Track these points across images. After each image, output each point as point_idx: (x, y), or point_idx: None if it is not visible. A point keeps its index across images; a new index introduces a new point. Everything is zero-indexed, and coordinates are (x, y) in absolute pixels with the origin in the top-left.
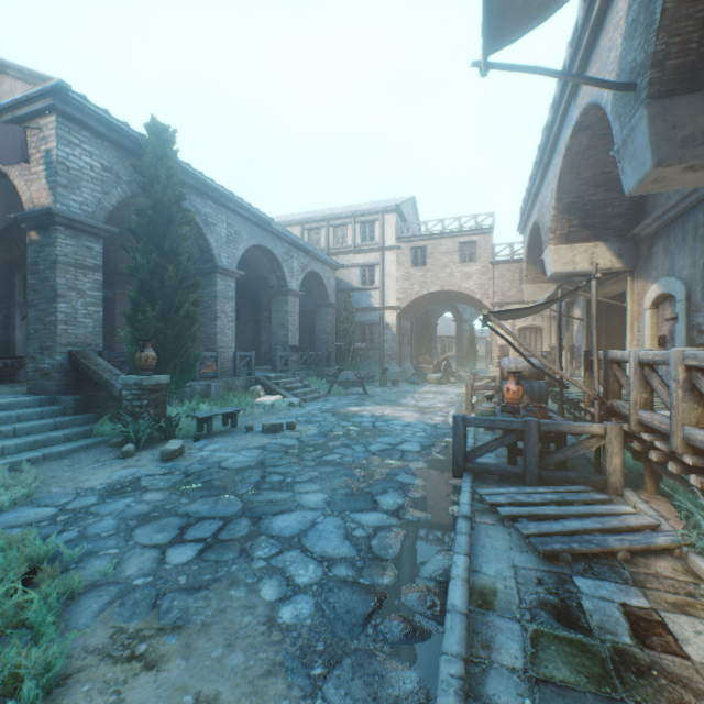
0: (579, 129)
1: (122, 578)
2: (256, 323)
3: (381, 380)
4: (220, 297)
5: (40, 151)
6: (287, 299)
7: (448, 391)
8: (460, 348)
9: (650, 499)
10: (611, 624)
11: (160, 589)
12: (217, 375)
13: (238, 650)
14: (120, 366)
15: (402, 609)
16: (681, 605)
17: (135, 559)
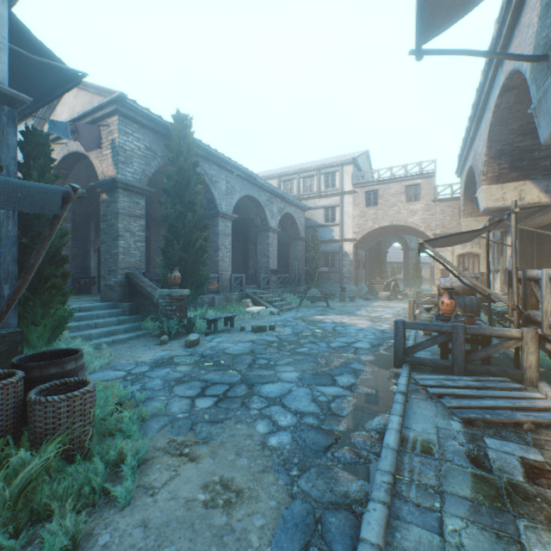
0: (505, 90)
1: (170, 413)
2: (245, 253)
3: (340, 296)
4: (221, 234)
5: (108, 140)
6: (268, 235)
7: (395, 305)
8: (407, 271)
9: None
10: (509, 468)
11: (193, 420)
12: (219, 291)
13: (243, 457)
14: (156, 283)
15: (351, 445)
16: None
17: (176, 403)
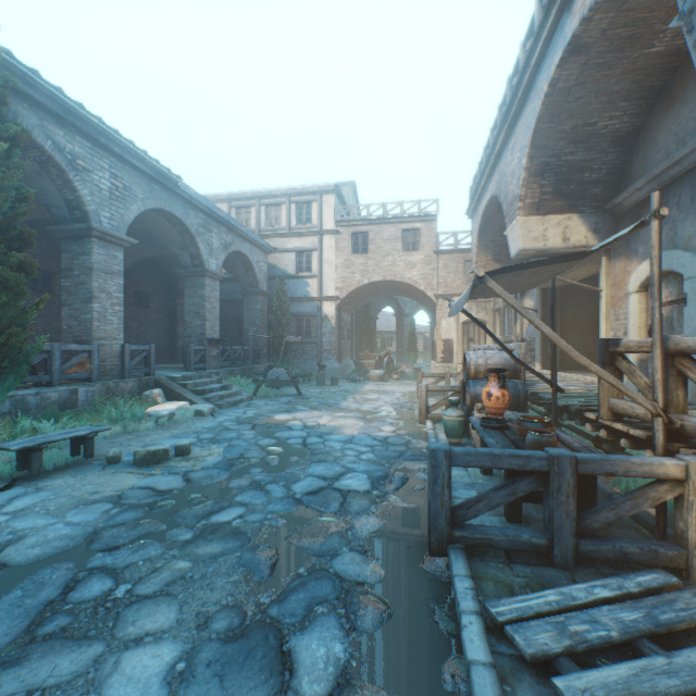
0: (572, 50)
1: None
2: (172, 313)
3: (318, 378)
4: (98, 270)
5: None
6: (204, 282)
7: (392, 389)
8: (401, 343)
9: None
10: None
11: None
12: (92, 376)
13: None
14: None
15: None
16: None
17: None
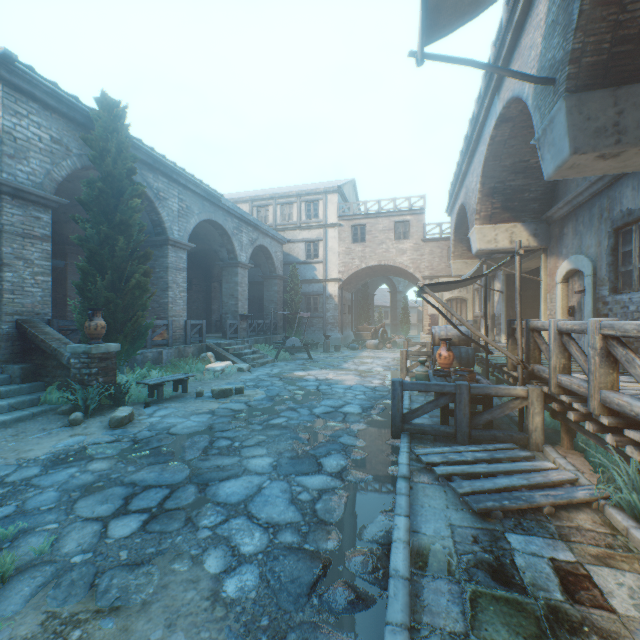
0: (502, 120)
1: (59, 555)
2: (208, 293)
3: (324, 346)
4: (172, 268)
5: None
6: (237, 271)
7: (385, 355)
8: (395, 316)
9: (566, 454)
10: (542, 580)
11: (99, 566)
12: (168, 343)
13: (179, 631)
14: (70, 335)
15: (346, 576)
16: (603, 557)
17: (75, 534)
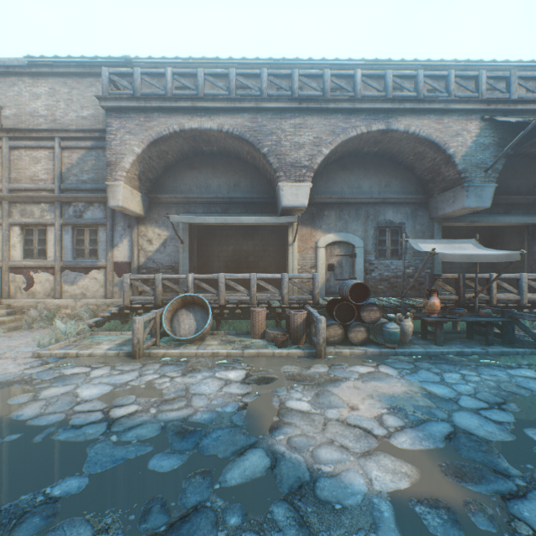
0: (386, 131)
1: None
2: None
3: None
4: None
5: None
6: None
7: None
8: None
9: None
10: None
11: None
12: None
13: None
14: None
15: None
16: None
17: None
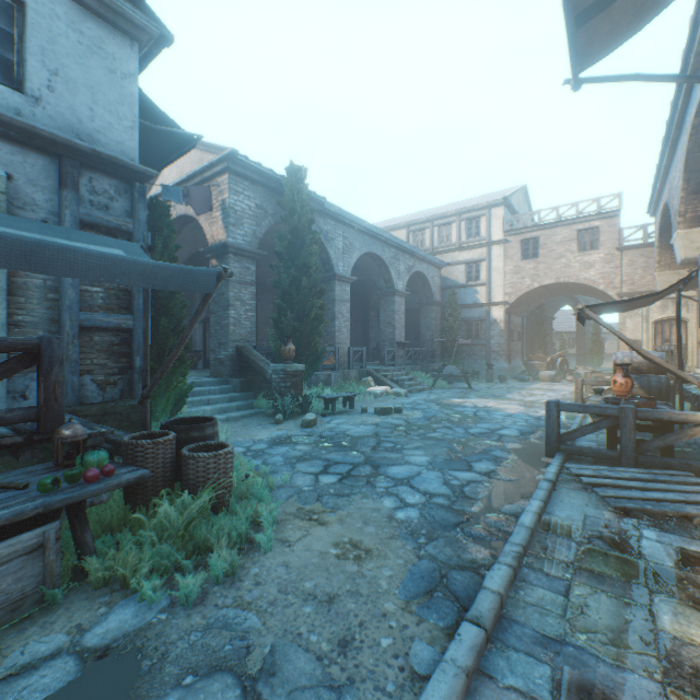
0: None
1: (295, 485)
2: (365, 322)
3: (486, 375)
4: (337, 300)
5: (218, 201)
6: (394, 299)
7: (561, 388)
8: (581, 344)
9: None
10: (660, 555)
11: (319, 493)
12: (335, 367)
13: (371, 526)
14: (267, 358)
15: (483, 524)
16: None
17: (300, 478)
